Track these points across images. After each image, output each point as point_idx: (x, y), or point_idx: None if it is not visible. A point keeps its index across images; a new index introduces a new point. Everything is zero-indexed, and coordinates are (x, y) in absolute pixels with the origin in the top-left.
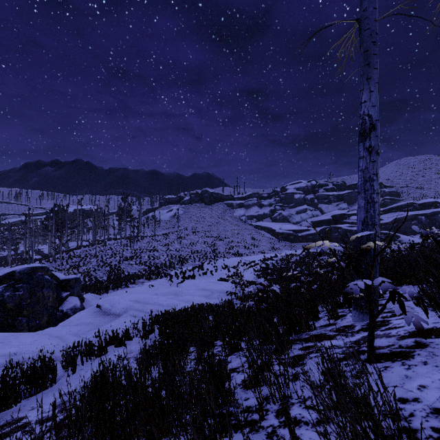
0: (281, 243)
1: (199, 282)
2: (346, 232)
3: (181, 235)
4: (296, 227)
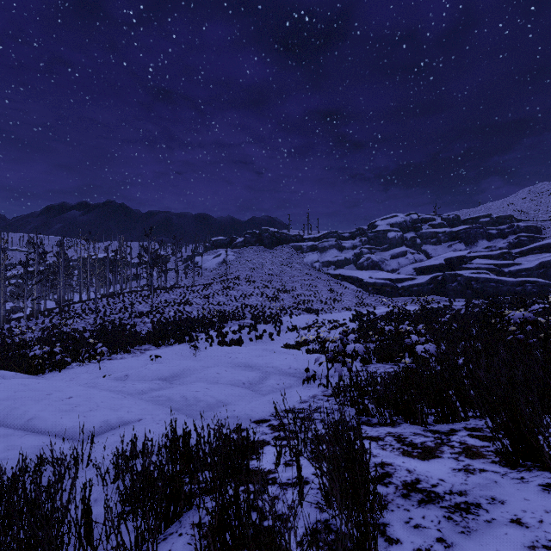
0: (373, 297)
1: (241, 349)
2: (470, 281)
3: (229, 285)
4: (393, 276)
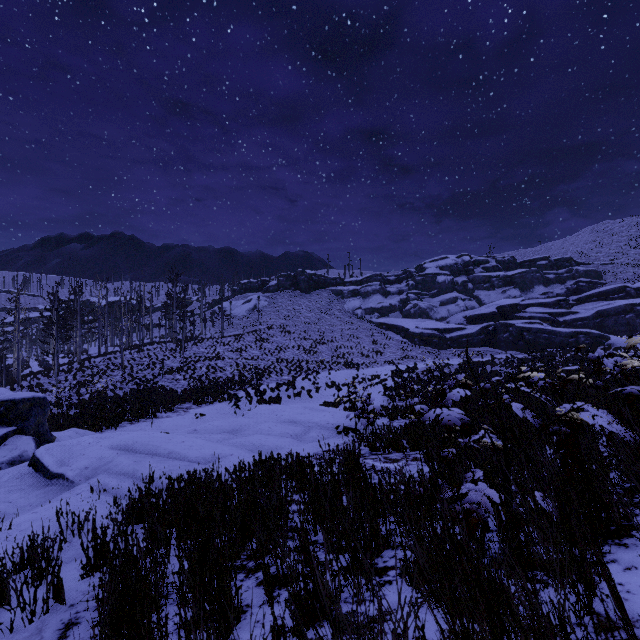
0: (419, 348)
1: (285, 407)
2: (522, 332)
3: (262, 336)
4: (442, 325)
